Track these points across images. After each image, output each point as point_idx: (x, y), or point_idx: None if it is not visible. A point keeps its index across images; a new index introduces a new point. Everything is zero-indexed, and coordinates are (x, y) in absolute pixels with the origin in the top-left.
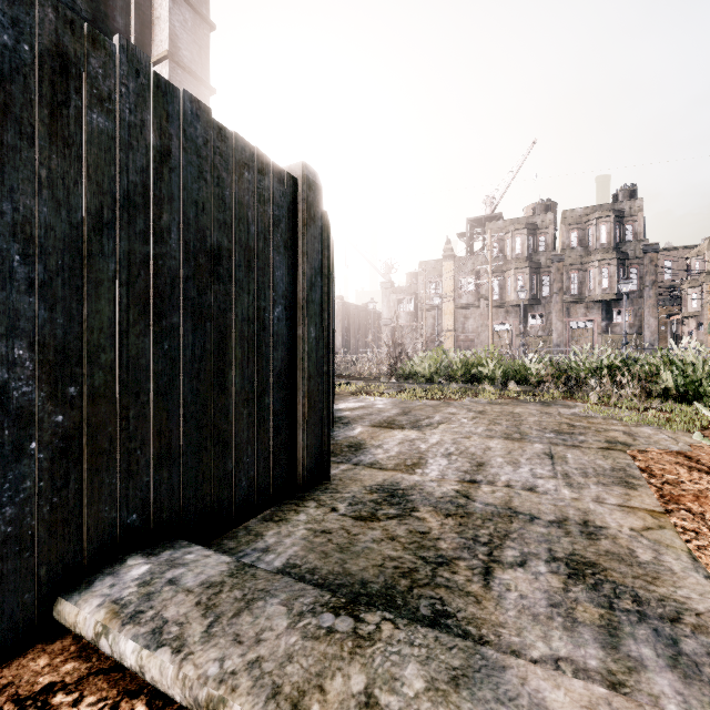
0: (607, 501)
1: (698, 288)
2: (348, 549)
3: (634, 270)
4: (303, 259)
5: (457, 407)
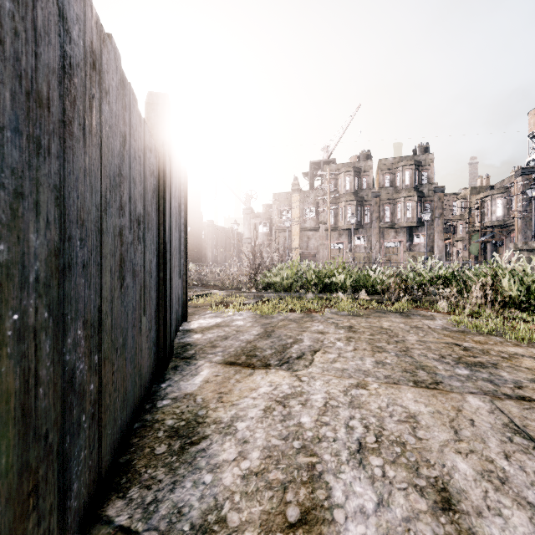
0: None
1: (464, 221)
2: None
3: (427, 205)
4: None
5: (322, 322)
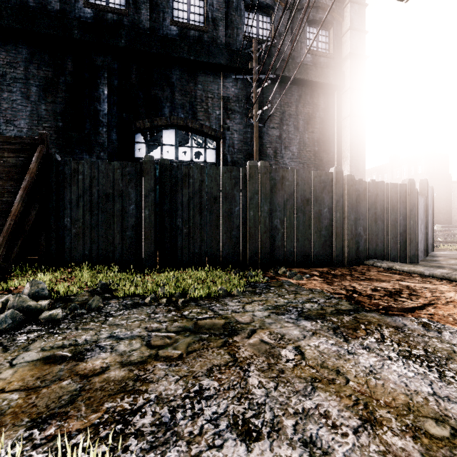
0: None
1: None
2: None
3: None
4: (408, 204)
5: None
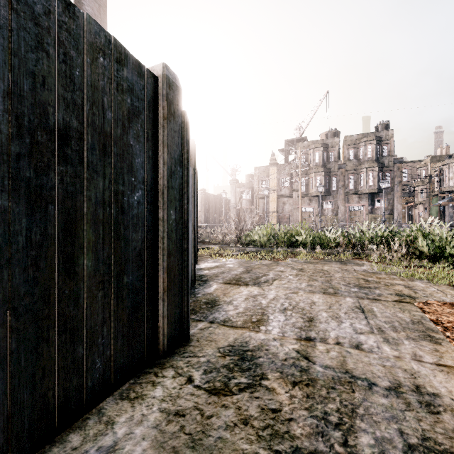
0: (424, 360)
1: (424, 186)
2: (201, 443)
3: (388, 174)
4: (163, 149)
5: (284, 266)
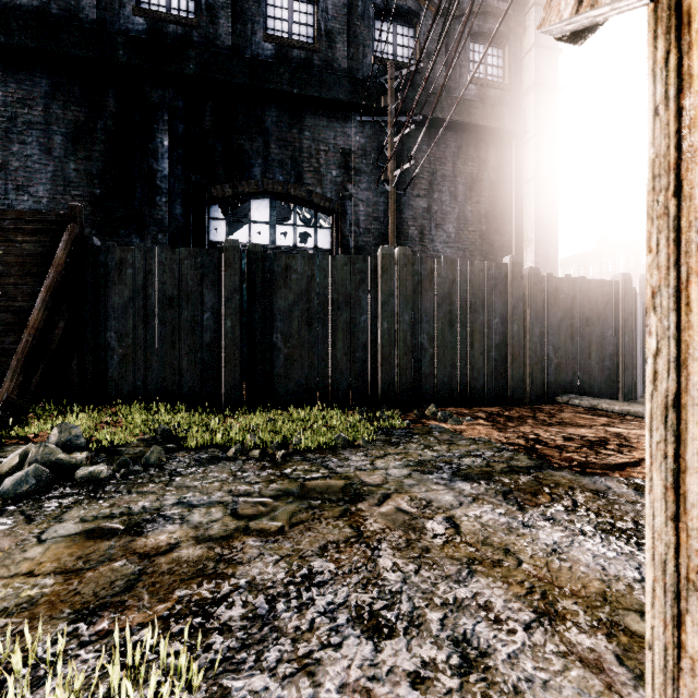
0: None
1: None
2: None
3: None
4: (621, 311)
5: None
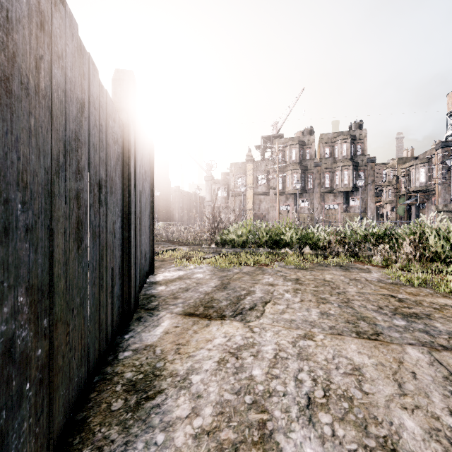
0: None
1: (392, 187)
2: None
3: (361, 173)
4: None
5: (272, 275)
